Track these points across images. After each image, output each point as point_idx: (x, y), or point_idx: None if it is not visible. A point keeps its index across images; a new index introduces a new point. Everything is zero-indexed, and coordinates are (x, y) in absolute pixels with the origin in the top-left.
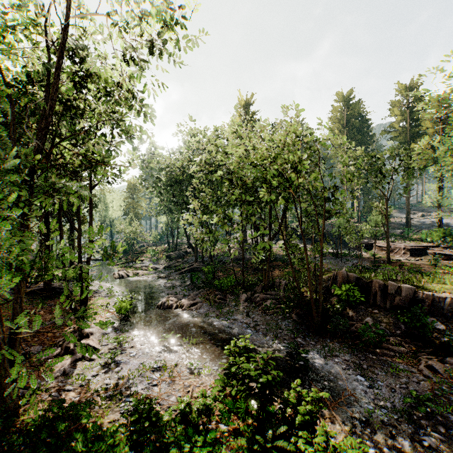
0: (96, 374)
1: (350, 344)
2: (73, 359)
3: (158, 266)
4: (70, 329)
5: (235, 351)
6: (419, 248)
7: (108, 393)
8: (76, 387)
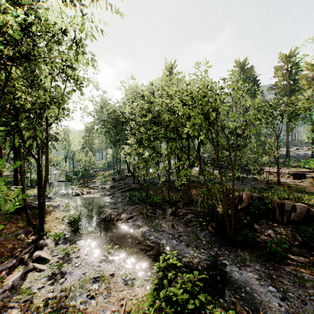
0: (42, 286)
1: (258, 254)
2: (25, 270)
3: (106, 186)
4: (29, 240)
5: (163, 268)
6: (299, 173)
7: (48, 310)
8: (19, 303)
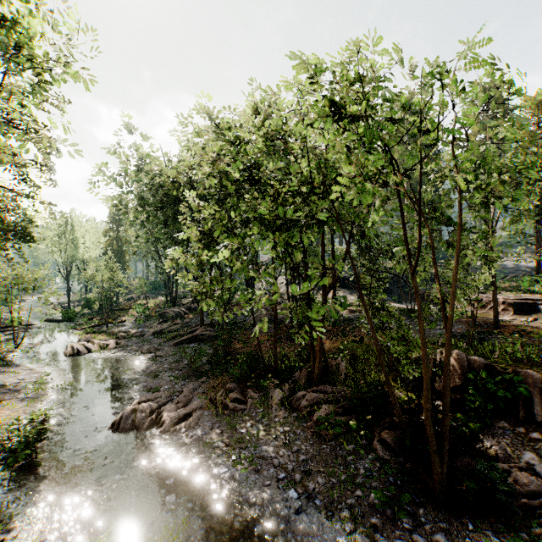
0: None
1: (524, 537)
2: None
3: (146, 331)
4: None
5: None
6: (526, 303)
7: None
8: None
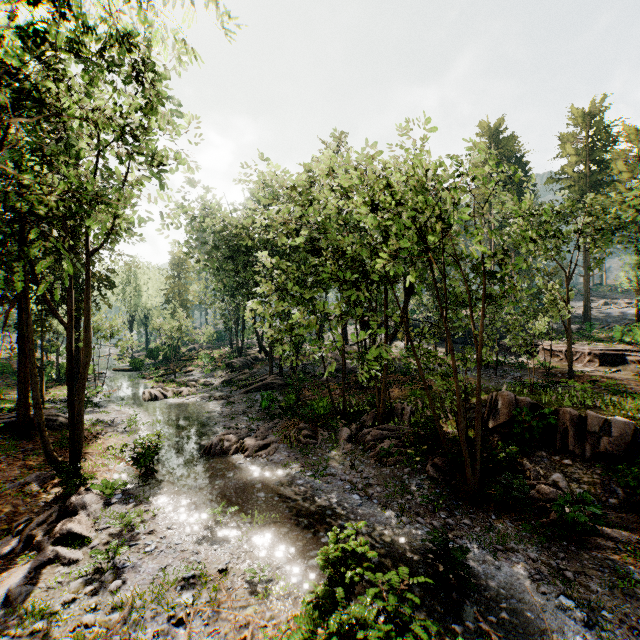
0: (72, 599)
1: (533, 524)
2: (37, 562)
3: (214, 380)
4: (48, 496)
5: (334, 559)
6: (613, 354)
7: None
8: (20, 638)
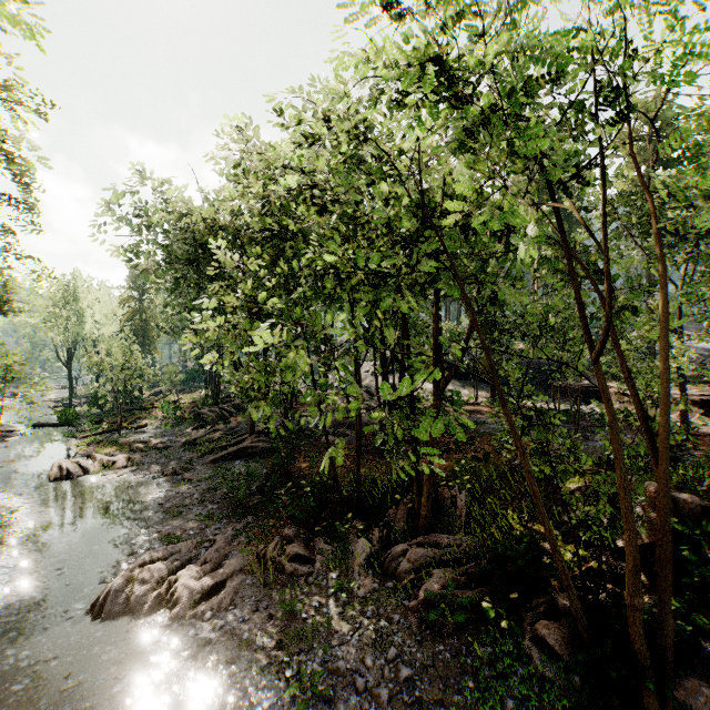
0: None
1: None
2: None
3: (173, 440)
4: None
5: None
6: None
7: None
8: None
